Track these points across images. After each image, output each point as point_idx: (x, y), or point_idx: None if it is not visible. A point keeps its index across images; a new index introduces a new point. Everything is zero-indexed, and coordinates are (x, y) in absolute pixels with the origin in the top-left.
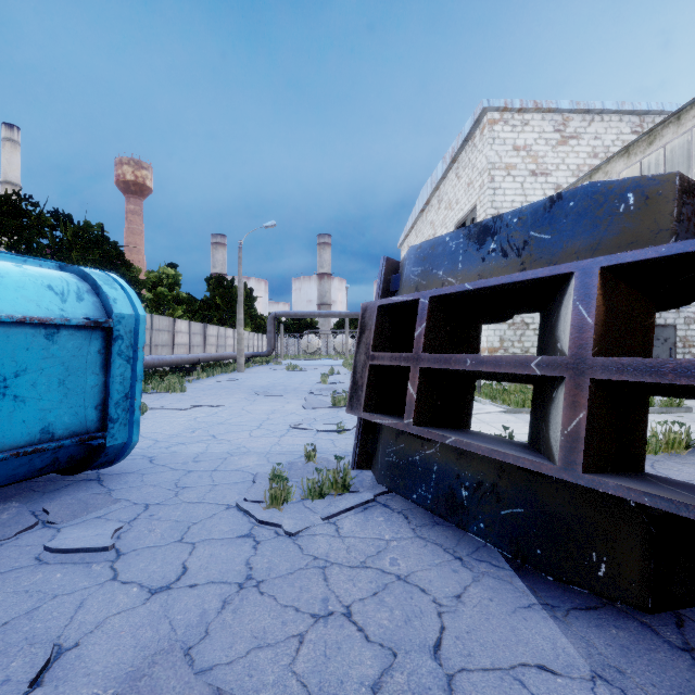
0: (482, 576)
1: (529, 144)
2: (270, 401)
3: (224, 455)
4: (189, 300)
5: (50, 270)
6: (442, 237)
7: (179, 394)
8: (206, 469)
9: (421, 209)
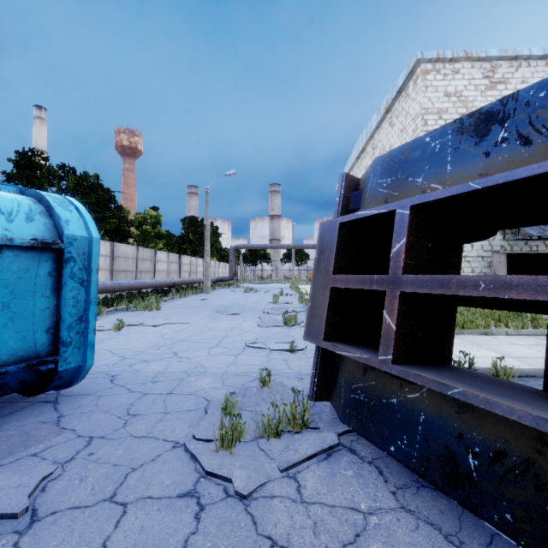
0: None
1: (459, 91)
2: (230, 319)
3: (181, 375)
4: (168, 236)
5: (4, 192)
6: (420, 138)
7: (155, 312)
8: (162, 392)
9: (357, 156)
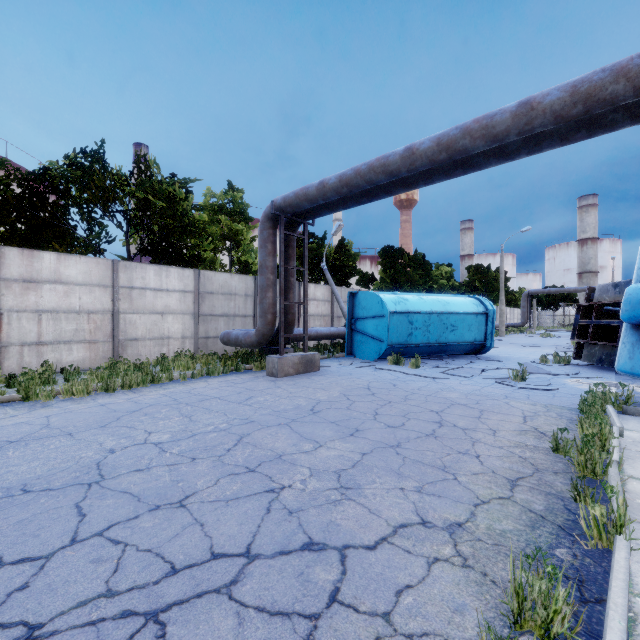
0: (603, 372)
1: None
2: (532, 348)
3: (518, 357)
4: (458, 286)
5: (470, 298)
6: (605, 284)
7: None
8: (514, 358)
9: None
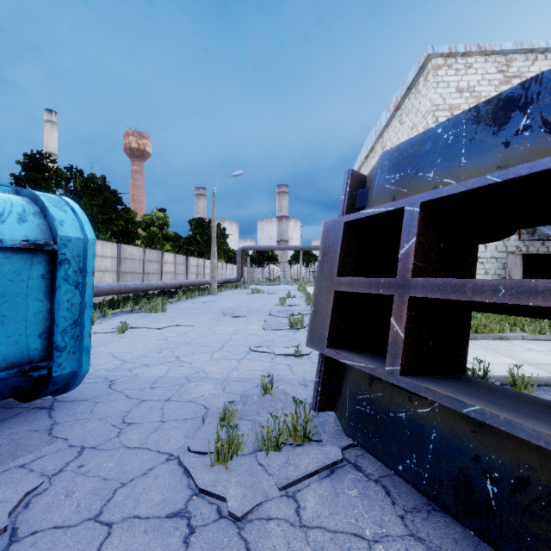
0: None
1: (472, 86)
2: (235, 321)
3: (181, 381)
4: (175, 237)
5: None
6: (431, 130)
7: (160, 314)
8: (160, 399)
9: (366, 155)
